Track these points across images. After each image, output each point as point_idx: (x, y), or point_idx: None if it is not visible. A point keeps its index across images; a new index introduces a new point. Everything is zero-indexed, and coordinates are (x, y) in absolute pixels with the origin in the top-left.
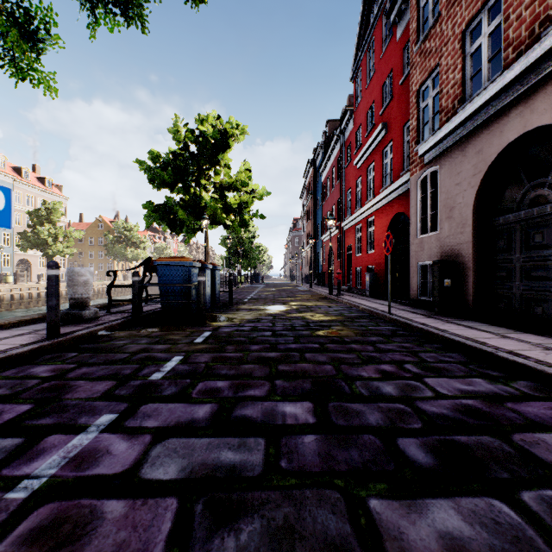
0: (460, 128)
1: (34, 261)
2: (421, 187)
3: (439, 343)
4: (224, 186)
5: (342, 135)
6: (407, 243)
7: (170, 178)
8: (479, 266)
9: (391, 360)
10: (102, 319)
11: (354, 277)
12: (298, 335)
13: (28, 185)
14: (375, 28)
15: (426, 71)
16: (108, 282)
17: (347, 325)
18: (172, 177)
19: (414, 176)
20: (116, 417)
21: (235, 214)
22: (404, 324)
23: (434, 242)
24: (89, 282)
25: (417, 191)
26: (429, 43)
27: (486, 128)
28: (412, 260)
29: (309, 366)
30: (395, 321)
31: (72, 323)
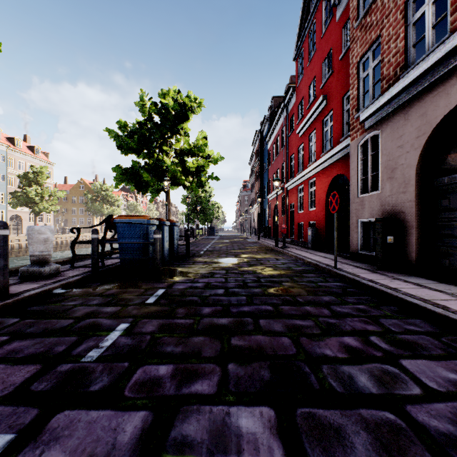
0: (402, 93)
1: (24, 217)
2: (361, 151)
3: (395, 305)
4: (184, 152)
5: (286, 108)
6: (346, 202)
7: (136, 145)
8: (421, 223)
9: (353, 330)
10: (62, 275)
11: (296, 231)
12: (251, 294)
13: (19, 153)
14: (316, 12)
15: (367, 43)
16: (87, 234)
17: (296, 281)
18: (137, 143)
19: (354, 140)
20: (11, 440)
21: (193, 176)
22: (352, 280)
23: (375, 201)
24: (49, 239)
25: (357, 154)
26: (370, 17)
27: (431, 91)
28: (353, 217)
29: (264, 338)
30: (342, 276)
31: (31, 280)
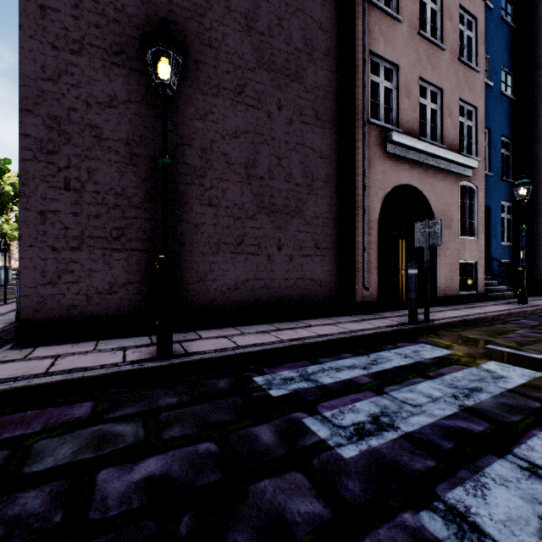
0: None
1: None
2: None
3: None
4: None
5: None
6: None
7: None
8: None
9: None
10: None
11: None
12: None
13: None
14: None
15: None
16: None
17: None
18: None
19: None
20: None
21: None
22: None
23: None
24: None
25: None
26: None
27: None
28: None
29: None
30: None
31: None
